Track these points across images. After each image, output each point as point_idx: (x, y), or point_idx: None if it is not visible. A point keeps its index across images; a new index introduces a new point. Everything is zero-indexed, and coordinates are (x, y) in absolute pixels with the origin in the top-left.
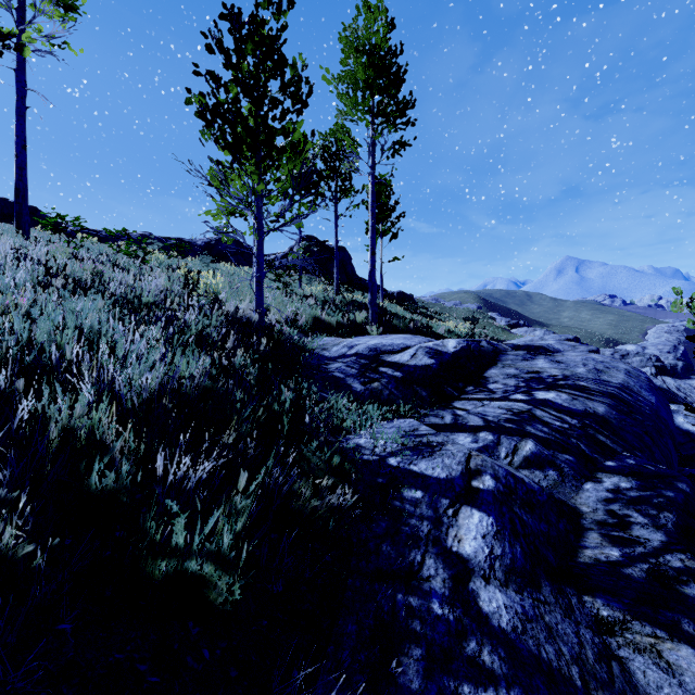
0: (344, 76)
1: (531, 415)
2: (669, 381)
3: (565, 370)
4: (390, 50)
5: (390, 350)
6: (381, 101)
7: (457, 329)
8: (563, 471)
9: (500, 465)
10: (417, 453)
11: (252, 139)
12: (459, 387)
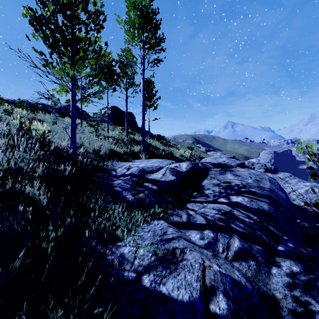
0: (128, 21)
1: (232, 214)
2: (270, 175)
3: (242, 181)
4: (152, 10)
5: (151, 170)
6: (147, 35)
7: (185, 154)
8: (258, 261)
9: (225, 273)
10: (165, 266)
11: (64, 40)
12: (189, 193)
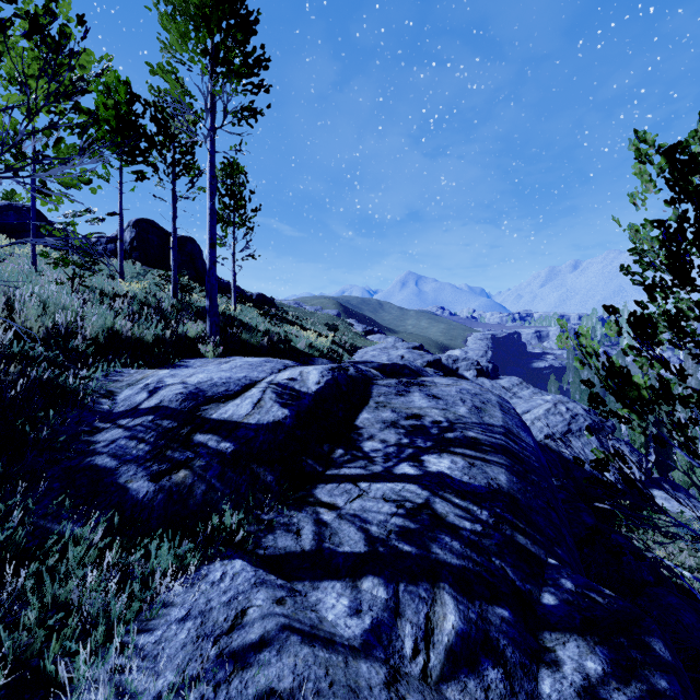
0: None
1: (432, 514)
2: (486, 382)
3: (447, 412)
4: None
5: (222, 393)
6: (221, 39)
7: (319, 342)
8: (507, 662)
9: None
10: None
11: None
12: (325, 453)
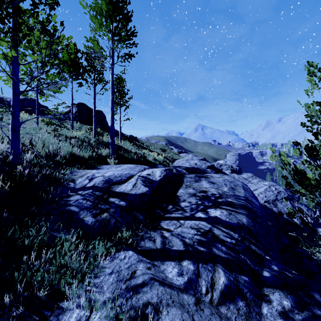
0: (94, 6)
1: (212, 235)
2: (235, 175)
3: (218, 190)
4: None
5: (119, 180)
6: (117, 25)
7: (158, 157)
8: (247, 299)
9: None
10: None
11: None
12: (164, 207)
